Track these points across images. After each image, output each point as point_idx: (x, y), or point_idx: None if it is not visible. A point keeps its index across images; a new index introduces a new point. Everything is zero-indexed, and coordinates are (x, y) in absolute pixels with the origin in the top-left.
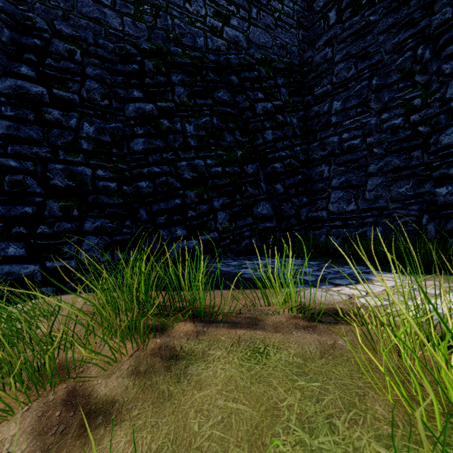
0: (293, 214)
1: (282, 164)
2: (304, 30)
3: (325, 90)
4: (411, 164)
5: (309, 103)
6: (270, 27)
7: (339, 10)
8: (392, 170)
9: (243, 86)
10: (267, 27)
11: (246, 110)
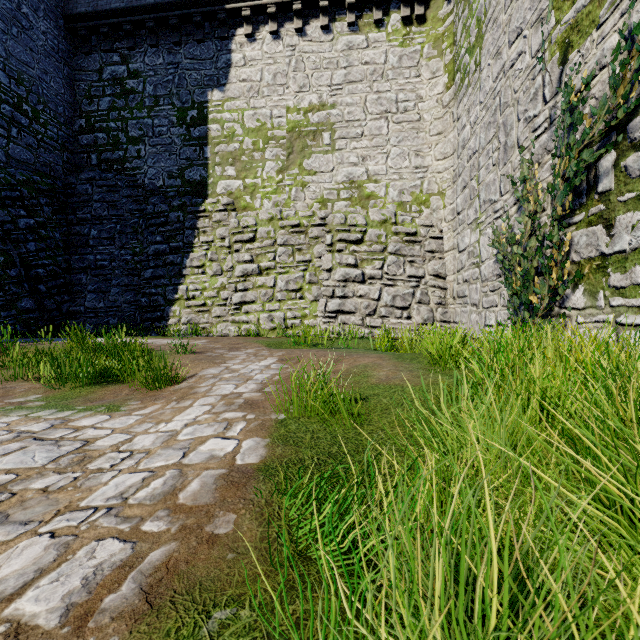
0: (56, 308)
1: (46, 270)
2: (70, 153)
3: (86, 217)
4: (134, 284)
5: (73, 222)
6: (33, 146)
7: (99, 158)
8: (125, 285)
9: (4, 203)
10: (29, 146)
11: (8, 223)
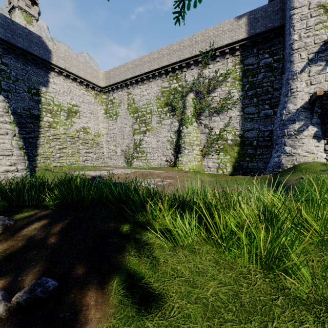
0: None
1: None
2: None
3: None
4: None
5: None
6: None
7: None
8: None
9: None
10: None
11: None
